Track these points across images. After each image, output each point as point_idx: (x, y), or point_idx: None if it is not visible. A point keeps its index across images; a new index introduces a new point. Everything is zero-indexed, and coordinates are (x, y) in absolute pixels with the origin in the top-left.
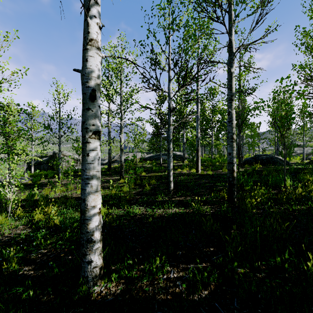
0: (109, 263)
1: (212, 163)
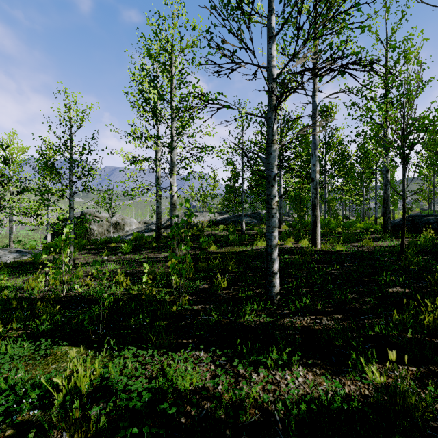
0: None
1: (329, 229)
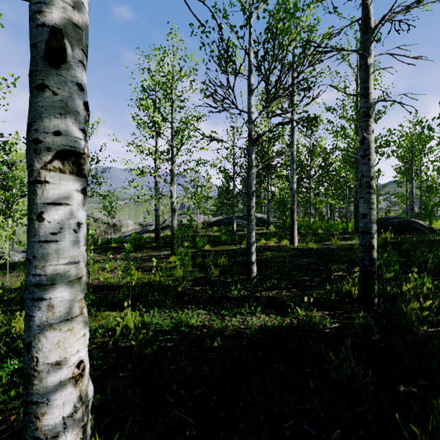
0: None
1: (312, 230)
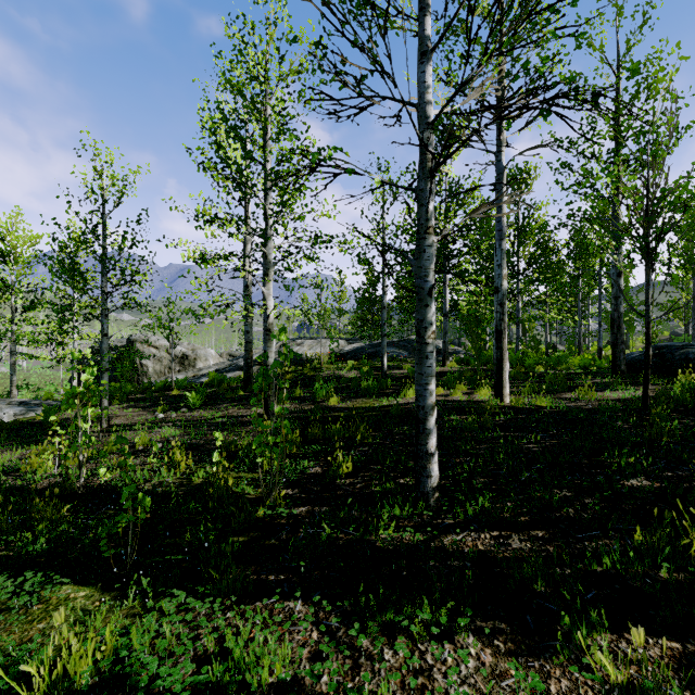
0: None
1: (524, 367)
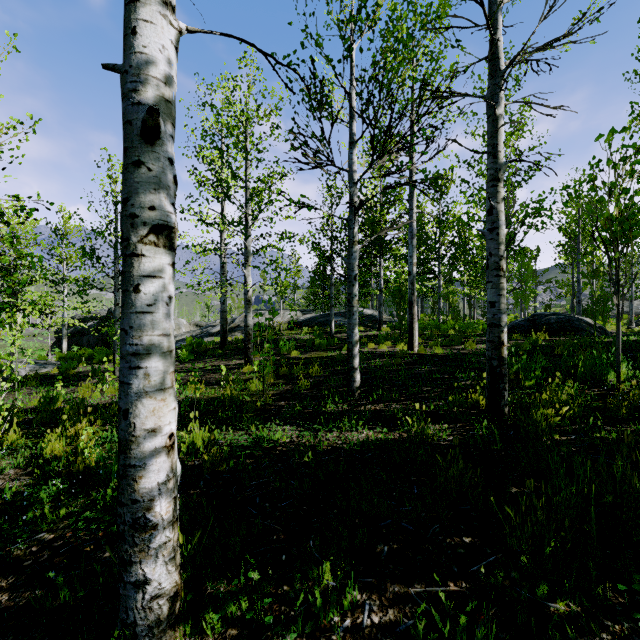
0: (202, 576)
1: (440, 331)
